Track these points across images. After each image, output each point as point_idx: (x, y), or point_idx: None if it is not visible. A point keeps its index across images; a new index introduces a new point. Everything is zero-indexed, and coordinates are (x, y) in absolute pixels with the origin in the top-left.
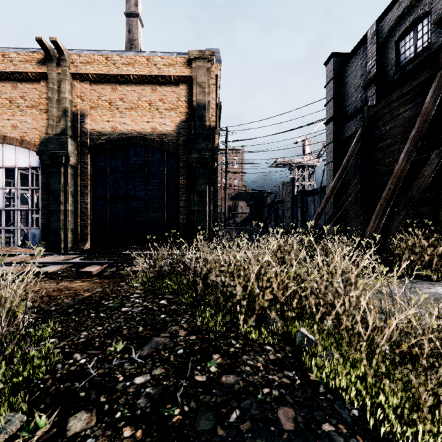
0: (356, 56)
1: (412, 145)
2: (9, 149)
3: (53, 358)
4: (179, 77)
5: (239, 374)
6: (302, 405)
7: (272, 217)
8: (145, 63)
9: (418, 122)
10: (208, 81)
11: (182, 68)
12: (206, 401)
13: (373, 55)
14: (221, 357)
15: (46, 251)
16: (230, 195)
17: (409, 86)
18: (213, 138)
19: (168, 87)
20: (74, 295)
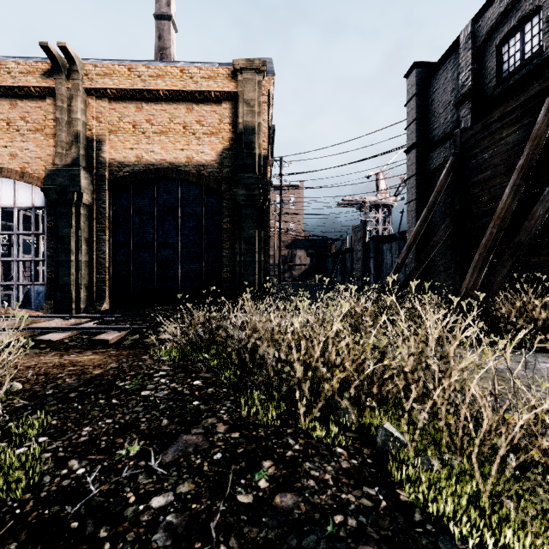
0: (445, 66)
1: (520, 177)
2: (6, 184)
3: (39, 467)
4: (221, 92)
5: (299, 492)
6: (392, 542)
7: (338, 270)
8: (178, 76)
9: (527, 148)
10: (258, 98)
11: (225, 81)
12: (253, 537)
13: (468, 64)
14: (274, 465)
15: (53, 312)
16: (285, 242)
17: (514, 103)
18: (265, 170)
19: (208, 105)
20: (80, 374)
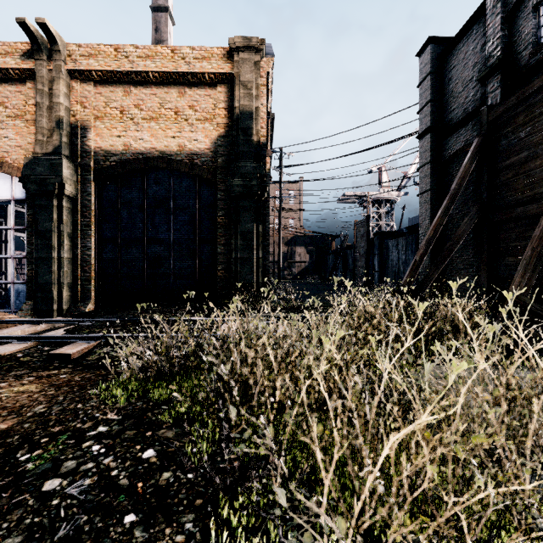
0: (465, 38)
1: None
2: None
3: None
4: (216, 74)
5: None
6: None
7: (339, 267)
8: (169, 56)
9: None
10: (255, 80)
11: (220, 62)
12: None
13: (497, 31)
14: None
15: (33, 314)
16: (285, 238)
17: None
18: (263, 159)
19: (202, 89)
20: None
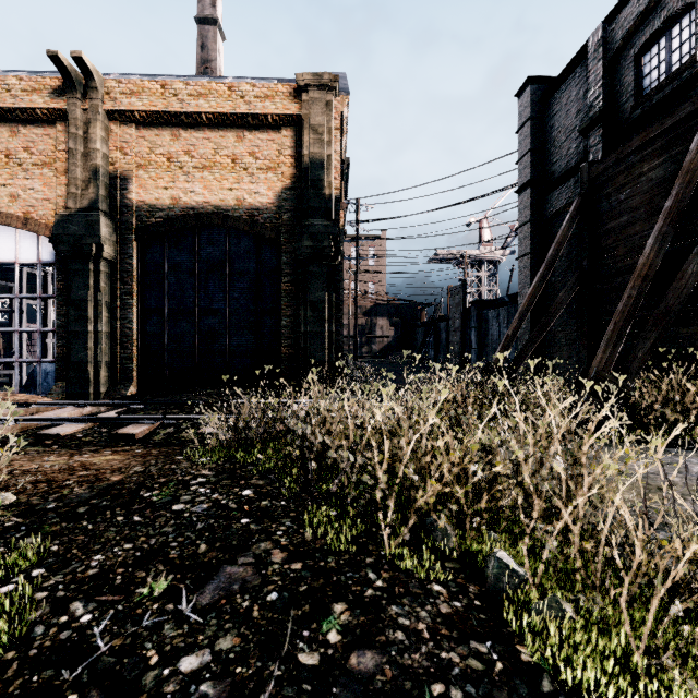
0: (568, 81)
1: (668, 223)
2: (5, 233)
3: (28, 613)
4: (280, 116)
5: (383, 649)
6: None
7: (430, 344)
8: (226, 94)
9: (676, 186)
10: (327, 124)
11: (286, 101)
12: None
13: (598, 79)
14: (348, 609)
15: (65, 398)
16: (363, 307)
17: (659, 128)
18: (336, 215)
19: (264, 133)
20: (94, 480)
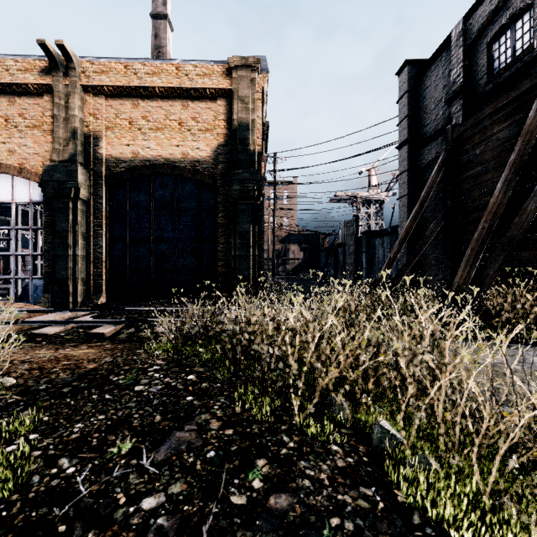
0: (436, 63)
1: (512, 172)
2: (5, 179)
3: (27, 466)
4: (216, 89)
5: (294, 493)
6: None
7: (331, 264)
8: (174, 73)
9: (519, 143)
10: (252, 95)
11: (220, 78)
12: None
13: (459, 61)
14: (268, 464)
15: (51, 306)
16: (279, 236)
17: (505, 99)
18: (259, 166)
19: (203, 102)
20: (75, 368)
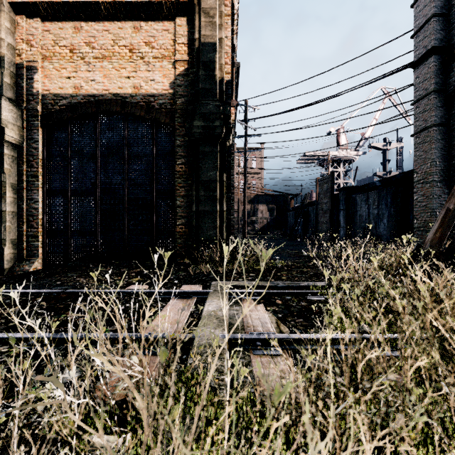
0: None
1: None
2: None
3: None
4: (174, 3)
5: None
6: None
7: (300, 223)
8: None
9: None
10: (219, 8)
11: None
12: None
13: None
14: None
15: None
16: (248, 197)
17: None
18: (227, 99)
19: (159, 23)
20: None
